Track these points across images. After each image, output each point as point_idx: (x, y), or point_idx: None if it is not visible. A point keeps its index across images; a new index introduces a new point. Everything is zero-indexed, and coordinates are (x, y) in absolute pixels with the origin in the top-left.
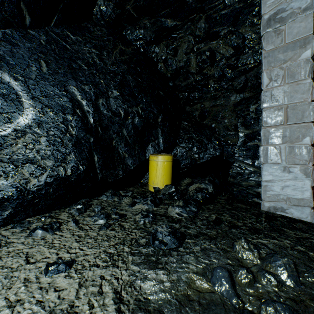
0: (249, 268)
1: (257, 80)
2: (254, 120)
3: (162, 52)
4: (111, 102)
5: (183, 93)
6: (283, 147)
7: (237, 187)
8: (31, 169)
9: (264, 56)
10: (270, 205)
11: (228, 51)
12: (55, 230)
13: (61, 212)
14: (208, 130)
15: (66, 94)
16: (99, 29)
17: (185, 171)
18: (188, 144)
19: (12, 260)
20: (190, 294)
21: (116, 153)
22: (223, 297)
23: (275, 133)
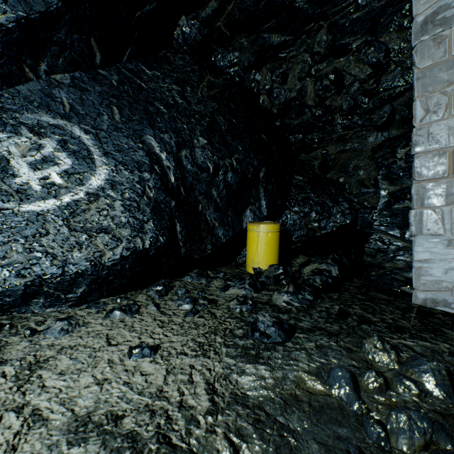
0: (382, 372)
1: (410, 111)
2: (403, 172)
3: (265, 79)
4: (196, 153)
5: (296, 135)
6: (447, 210)
7: (376, 270)
8: (106, 240)
9: (416, 76)
10: (426, 296)
11: (363, 71)
12: (134, 313)
13: (138, 294)
14: (334, 187)
15: (142, 147)
16: (181, 58)
17: (299, 247)
18: (302, 208)
19: (93, 340)
20: (299, 394)
21: (203, 221)
22: (342, 401)
23: (435, 190)
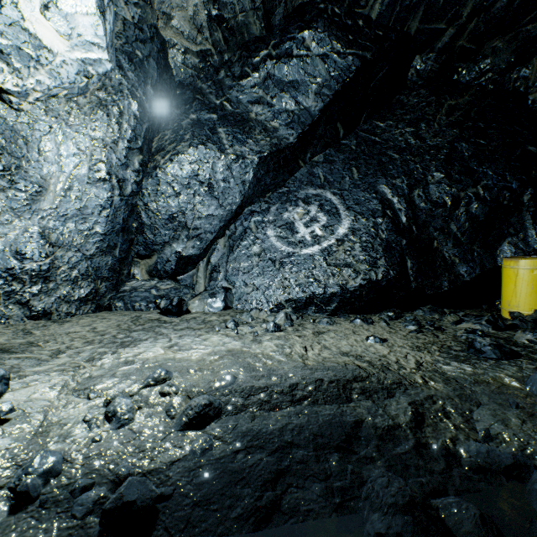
0: None
1: None
2: None
3: (536, 71)
4: (430, 190)
5: None
6: None
7: None
8: (349, 272)
9: None
10: None
11: None
12: (369, 323)
13: (372, 316)
14: None
15: (375, 196)
16: (415, 95)
17: None
18: None
19: (344, 330)
20: (491, 382)
21: (438, 258)
22: (533, 394)
23: None
